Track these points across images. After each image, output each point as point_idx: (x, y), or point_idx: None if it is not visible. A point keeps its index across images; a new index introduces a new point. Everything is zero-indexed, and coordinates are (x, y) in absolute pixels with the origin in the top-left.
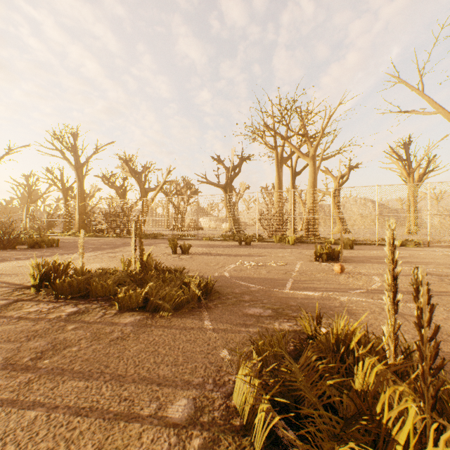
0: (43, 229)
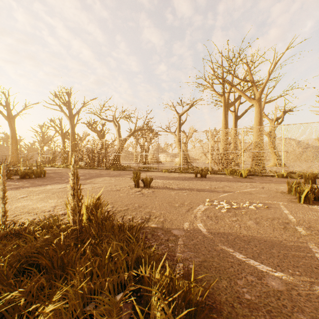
0: (48, 162)
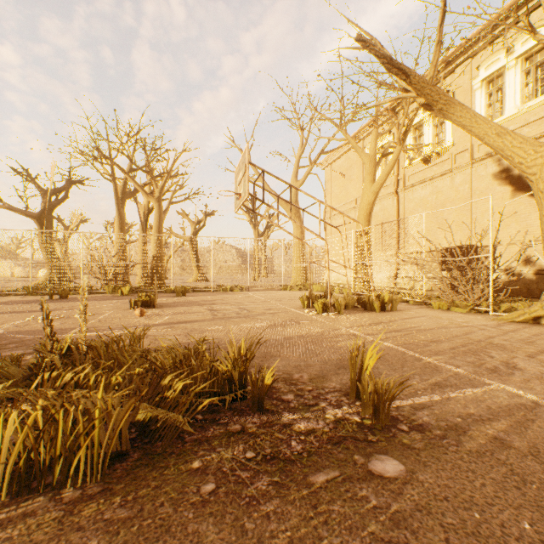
0: None
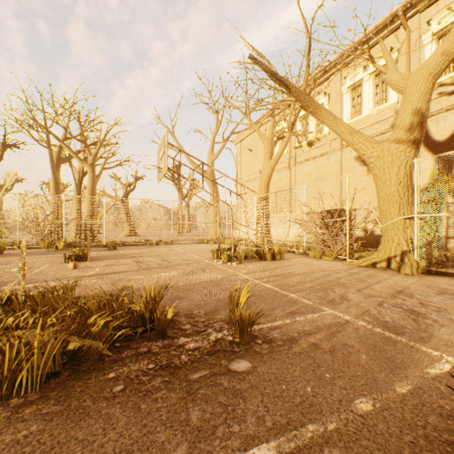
0: None
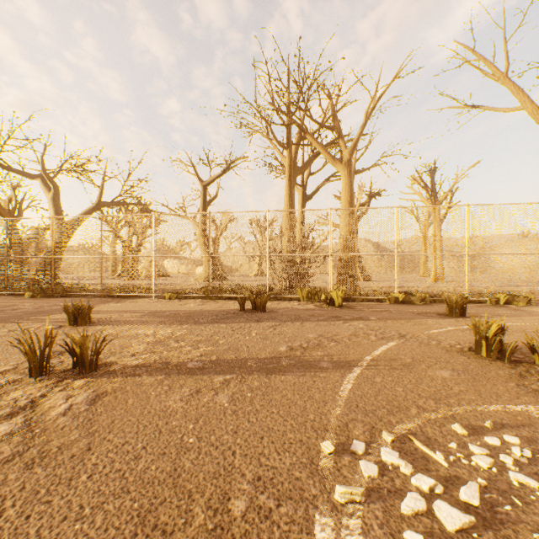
0: None
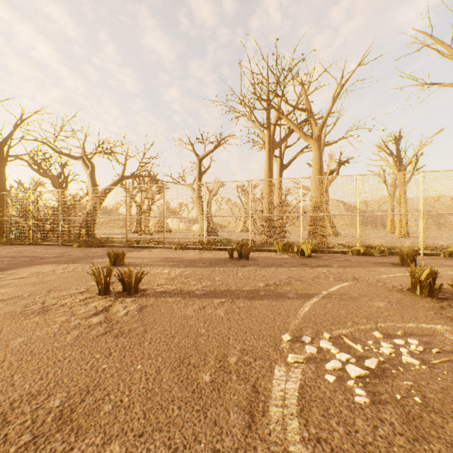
0: None
